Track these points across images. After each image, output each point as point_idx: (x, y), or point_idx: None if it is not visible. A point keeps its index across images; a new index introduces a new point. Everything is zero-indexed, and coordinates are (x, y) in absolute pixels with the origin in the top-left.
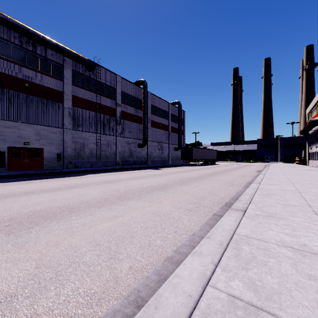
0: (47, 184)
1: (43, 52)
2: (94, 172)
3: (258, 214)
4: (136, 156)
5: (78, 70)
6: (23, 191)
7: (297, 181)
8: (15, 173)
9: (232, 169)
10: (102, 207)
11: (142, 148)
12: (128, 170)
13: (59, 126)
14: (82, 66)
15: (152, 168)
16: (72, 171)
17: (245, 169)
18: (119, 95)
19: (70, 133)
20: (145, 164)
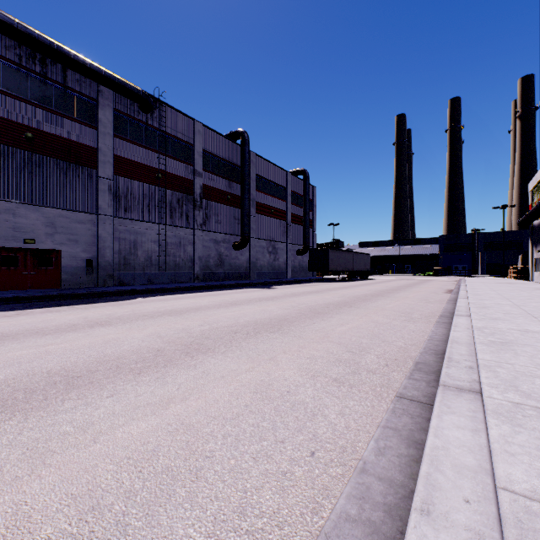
0: (54, 316)
1: (60, 76)
2: (152, 293)
3: (519, 405)
4: (229, 265)
5: (126, 111)
6: None
7: (539, 311)
8: (3, 295)
9: (400, 288)
10: (144, 374)
11: (240, 250)
12: (215, 289)
13: (91, 211)
14: (133, 103)
15: (257, 285)
16: (111, 292)
17: (423, 287)
18: (198, 156)
19: (111, 224)
20: (245, 279)
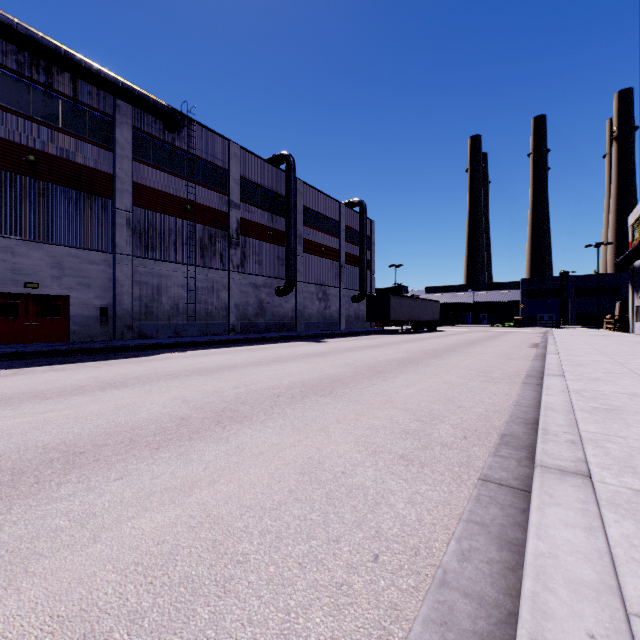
0: (59, 376)
1: (69, 87)
2: (178, 347)
3: None
4: (272, 314)
5: (147, 130)
6: None
7: None
8: None
9: (476, 342)
10: (164, 450)
11: (284, 297)
12: (255, 343)
13: (106, 249)
14: (156, 120)
15: (305, 338)
16: (129, 346)
17: (503, 340)
18: (235, 184)
19: (130, 265)
20: (291, 331)
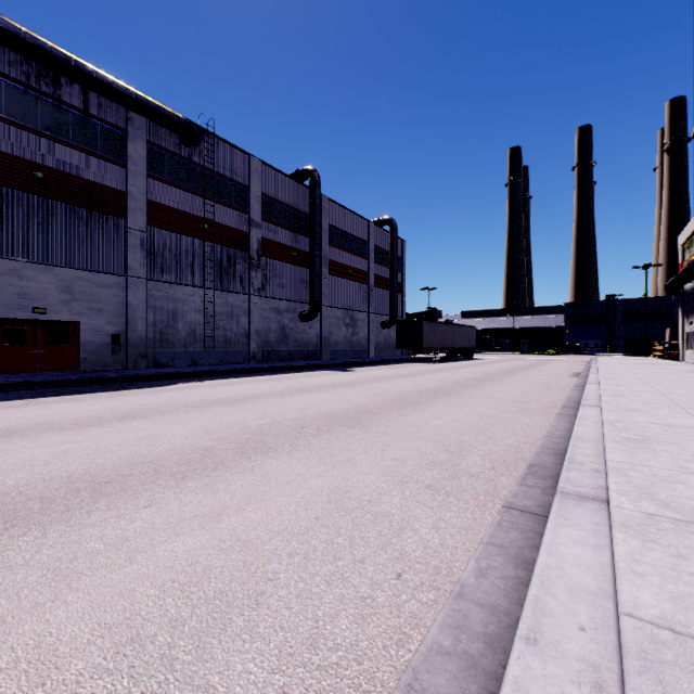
0: (73, 407)
1: (79, 99)
2: (196, 376)
3: (654, 516)
4: (295, 341)
5: (162, 144)
6: (2, 428)
7: (688, 400)
8: (7, 379)
9: (514, 371)
10: (190, 480)
11: (309, 322)
12: (277, 372)
13: (118, 272)
14: (172, 134)
15: (331, 367)
16: (144, 375)
17: (543, 369)
18: (255, 201)
19: (144, 288)
20: (315, 359)
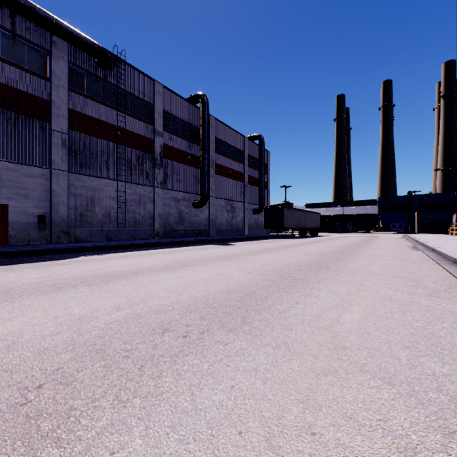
0: None
1: (7, 21)
2: (103, 250)
3: None
4: (189, 222)
5: (82, 65)
6: None
7: None
8: None
9: (359, 245)
10: None
11: (200, 208)
12: (173, 246)
13: (43, 165)
14: (90, 58)
15: (216, 242)
16: (55, 249)
17: (381, 244)
18: (159, 116)
19: (65, 179)
20: (205, 236)
